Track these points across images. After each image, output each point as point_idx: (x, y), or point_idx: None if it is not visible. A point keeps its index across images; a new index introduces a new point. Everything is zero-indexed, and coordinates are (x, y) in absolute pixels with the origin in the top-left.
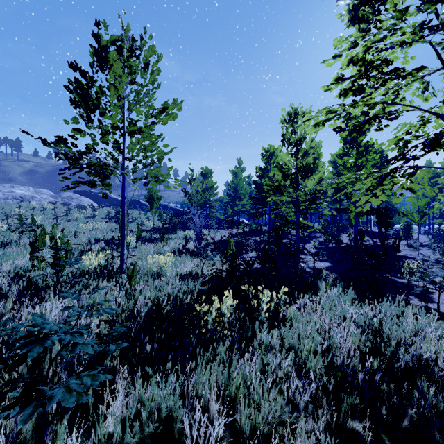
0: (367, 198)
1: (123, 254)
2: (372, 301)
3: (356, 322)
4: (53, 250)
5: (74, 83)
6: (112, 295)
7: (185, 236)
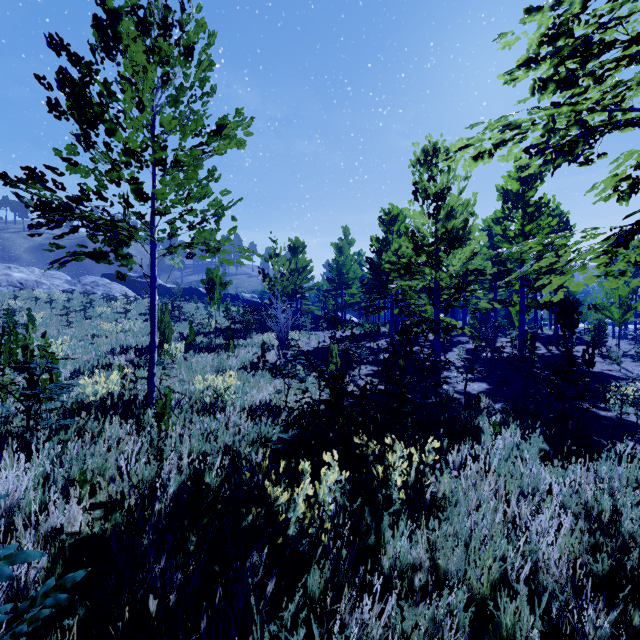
0: (562, 280)
1: (153, 374)
2: (573, 454)
3: (563, 503)
4: (16, 370)
5: (57, 74)
6: (123, 450)
7: (262, 343)
